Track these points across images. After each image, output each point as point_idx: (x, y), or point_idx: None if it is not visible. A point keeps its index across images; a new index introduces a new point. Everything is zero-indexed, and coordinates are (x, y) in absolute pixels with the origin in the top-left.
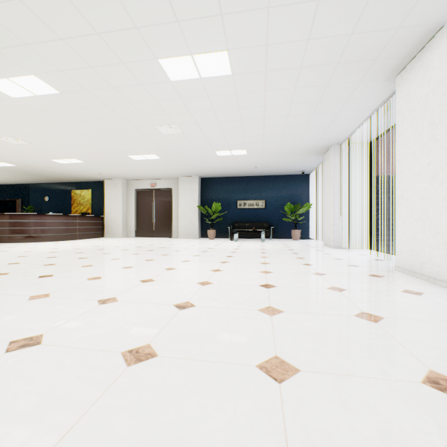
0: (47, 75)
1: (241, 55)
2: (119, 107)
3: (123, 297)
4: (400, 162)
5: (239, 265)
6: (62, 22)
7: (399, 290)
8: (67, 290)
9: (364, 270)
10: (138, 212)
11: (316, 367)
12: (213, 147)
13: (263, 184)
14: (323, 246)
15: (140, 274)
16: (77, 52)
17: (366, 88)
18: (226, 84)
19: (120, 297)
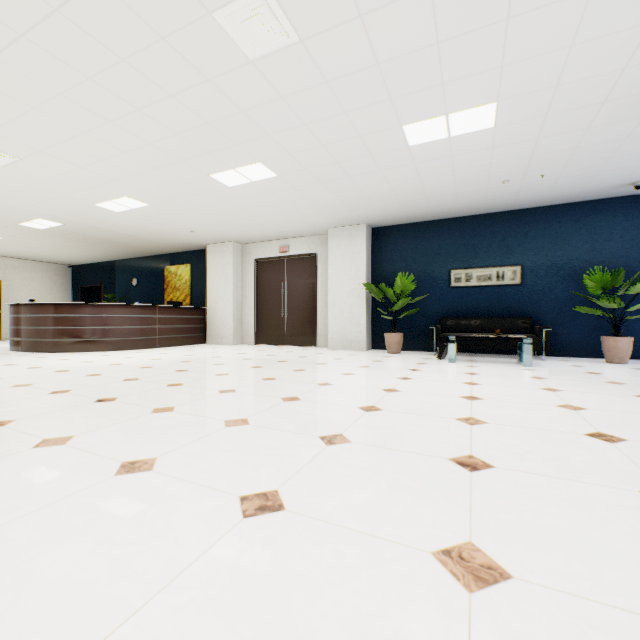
0: None
1: None
2: None
3: None
4: None
5: None
6: None
7: None
8: None
9: None
10: (260, 300)
11: None
12: (396, 108)
13: (515, 230)
14: None
15: None
16: None
17: None
18: None
19: None
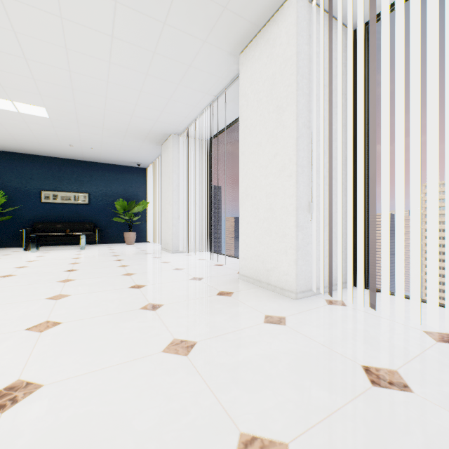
0: None
1: None
2: None
3: None
4: (245, 153)
5: None
6: None
7: (261, 320)
8: None
9: (210, 285)
10: None
11: None
12: None
13: (86, 172)
14: (161, 251)
15: None
16: None
17: (210, 56)
18: None
19: None
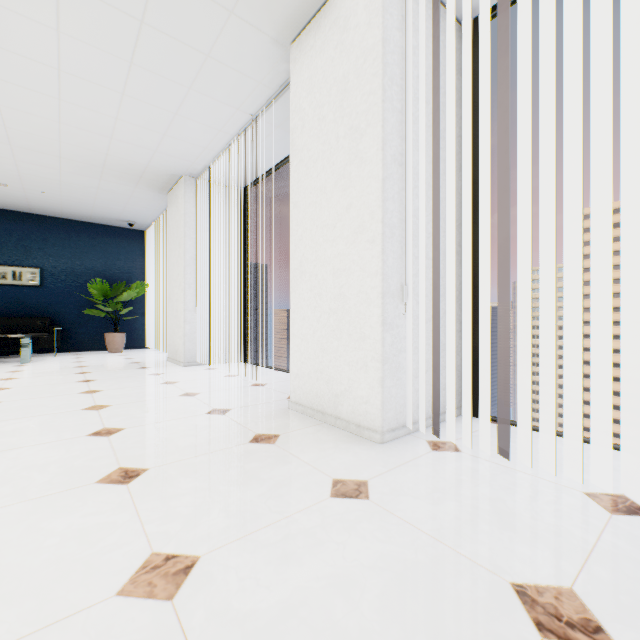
0: None
1: None
2: None
3: None
4: (299, 205)
5: None
6: None
7: (326, 492)
8: None
9: (240, 423)
10: None
11: None
12: None
13: (36, 233)
14: (165, 364)
15: None
16: None
17: (242, 42)
18: None
19: None
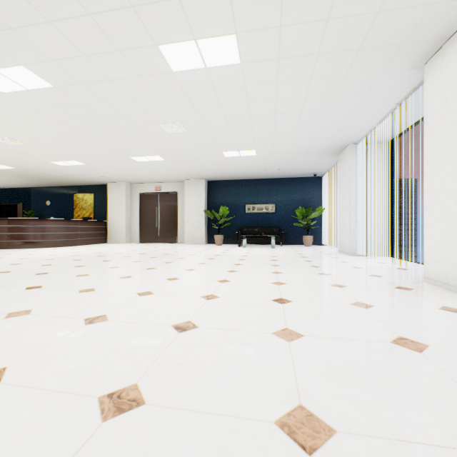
0: (37, 65)
1: (251, 39)
2: (118, 103)
3: (114, 315)
4: (430, 160)
5: (249, 274)
6: (48, 1)
7: (435, 307)
8: (52, 306)
9: (388, 281)
10: (142, 217)
11: (356, 426)
12: (220, 147)
13: (273, 187)
14: (337, 253)
15: (139, 285)
16: (67, 37)
17: (390, 78)
18: (234, 75)
19: (111, 314)
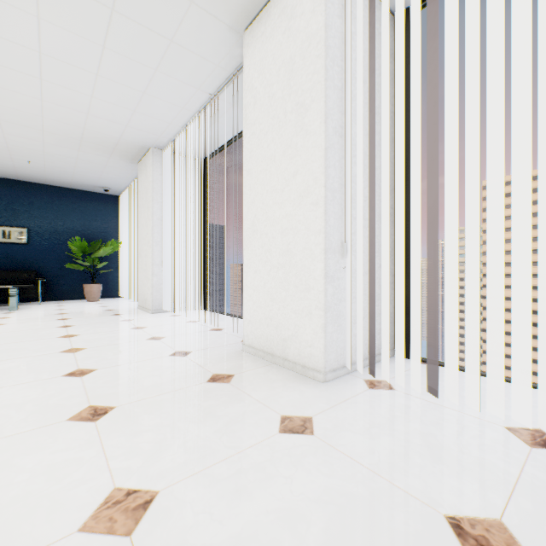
0: None
1: None
2: None
3: None
4: (251, 172)
5: None
6: None
7: (275, 428)
8: None
9: (199, 364)
10: None
11: None
12: None
13: (23, 198)
14: (136, 311)
15: None
16: None
17: (202, 29)
18: None
19: None
